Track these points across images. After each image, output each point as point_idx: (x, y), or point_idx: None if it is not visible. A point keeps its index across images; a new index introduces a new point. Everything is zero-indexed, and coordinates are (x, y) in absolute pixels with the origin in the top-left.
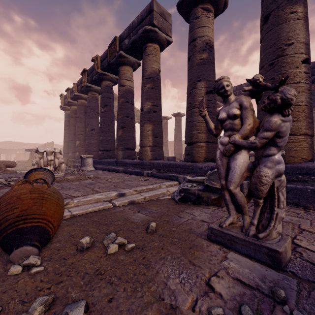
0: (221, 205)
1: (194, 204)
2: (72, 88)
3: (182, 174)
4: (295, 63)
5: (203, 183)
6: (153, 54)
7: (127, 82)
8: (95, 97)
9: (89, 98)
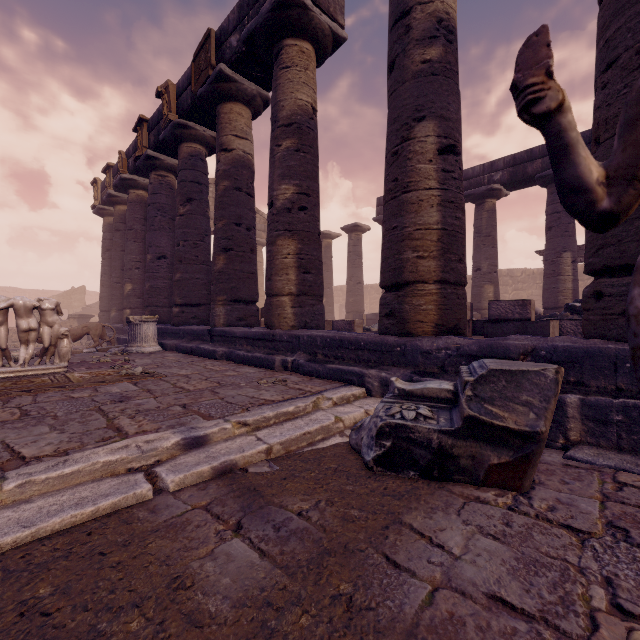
0: (521, 489)
1: (428, 480)
2: (117, 165)
3: (376, 369)
4: None
5: (446, 402)
6: (298, 66)
7: (237, 141)
8: (168, 182)
9: (154, 185)
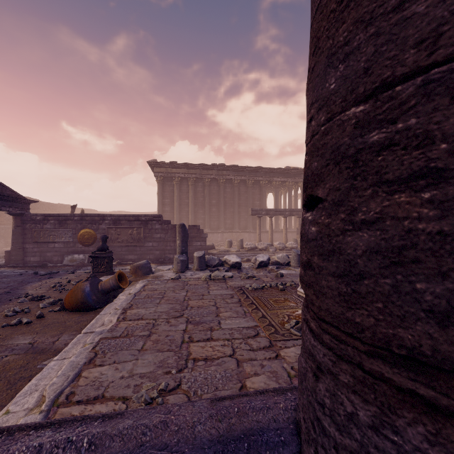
0: None
1: None
2: None
3: None
4: None
5: None
6: None
7: None
8: None
9: None
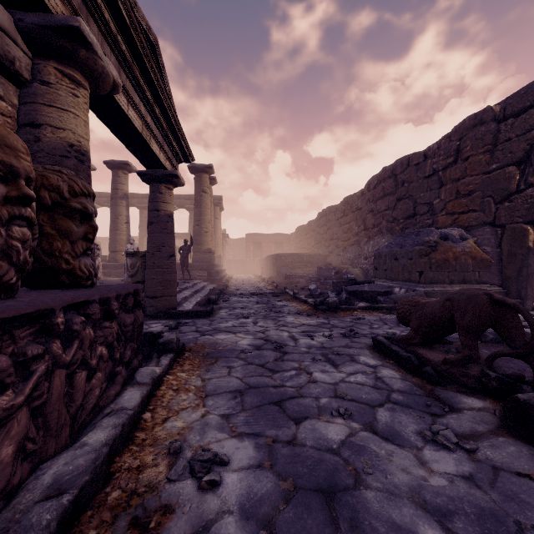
0: None
1: None
2: None
3: None
4: (122, 223)
5: None
6: None
7: None
8: None
9: None
